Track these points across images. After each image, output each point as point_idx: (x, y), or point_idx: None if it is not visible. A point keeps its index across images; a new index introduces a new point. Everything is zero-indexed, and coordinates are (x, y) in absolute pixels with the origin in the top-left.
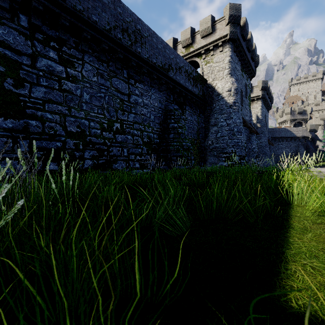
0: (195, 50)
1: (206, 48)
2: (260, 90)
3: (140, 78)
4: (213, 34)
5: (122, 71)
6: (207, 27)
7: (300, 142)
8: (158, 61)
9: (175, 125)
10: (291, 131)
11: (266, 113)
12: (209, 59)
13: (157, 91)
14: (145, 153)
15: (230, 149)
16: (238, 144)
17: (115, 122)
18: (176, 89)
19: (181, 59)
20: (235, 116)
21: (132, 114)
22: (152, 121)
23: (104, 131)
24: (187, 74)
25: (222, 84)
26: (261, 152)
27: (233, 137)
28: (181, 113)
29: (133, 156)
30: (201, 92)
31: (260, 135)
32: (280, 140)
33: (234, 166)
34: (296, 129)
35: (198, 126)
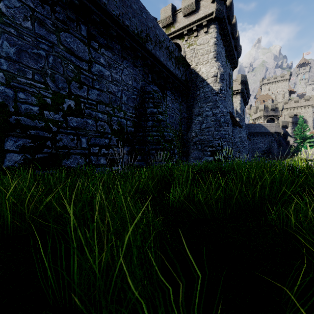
0: (177, 30)
1: (189, 28)
2: (239, 84)
3: (107, 42)
4: (197, 12)
5: (79, 26)
6: (191, 4)
7: (273, 138)
8: (132, 25)
9: (155, 110)
10: (265, 127)
11: (244, 108)
12: (192, 41)
13: (131, 65)
14: (114, 145)
15: (217, 142)
16: (225, 137)
17: (65, 98)
18: (155, 67)
19: (161, 32)
20: (222, 104)
21: (94, 90)
22: (124, 103)
23: (47, 109)
24: (168, 52)
25: (207, 68)
26: (240, 147)
27: (220, 128)
28: (161, 96)
29: (97, 148)
30: (184, 77)
31: (239, 130)
32: (255, 135)
33: (221, 161)
34: (270, 125)
35: (180, 115)
